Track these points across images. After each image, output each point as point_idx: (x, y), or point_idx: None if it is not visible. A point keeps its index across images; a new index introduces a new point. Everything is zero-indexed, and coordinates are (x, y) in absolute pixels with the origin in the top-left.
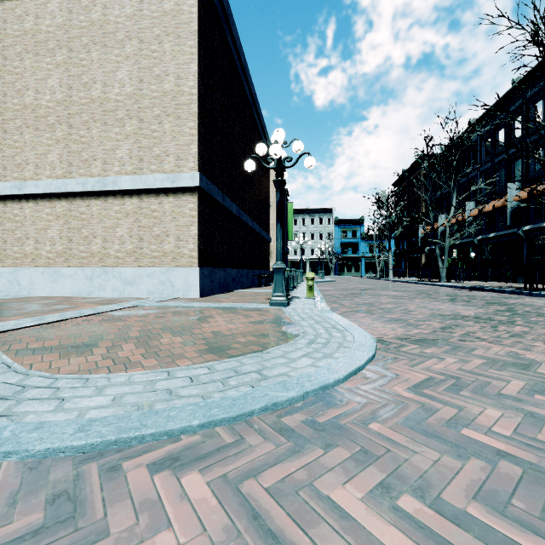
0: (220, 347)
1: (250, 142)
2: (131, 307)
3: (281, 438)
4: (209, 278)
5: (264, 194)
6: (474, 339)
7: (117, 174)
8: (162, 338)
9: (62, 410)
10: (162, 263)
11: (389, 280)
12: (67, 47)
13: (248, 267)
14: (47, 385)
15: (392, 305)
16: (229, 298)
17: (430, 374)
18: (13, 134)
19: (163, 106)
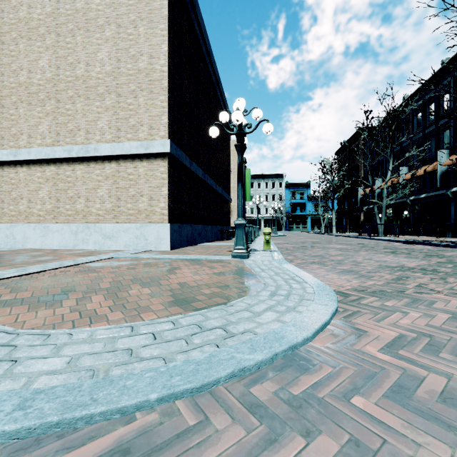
0: (185, 299)
1: (214, 116)
2: (108, 259)
3: (252, 418)
4: (178, 232)
5: (226, 161)
6: (429, 291)
7: (98, 142)
8: (131, 289)
9: (10, 375)
10: (137, 220)
11: (333, 235)
12: (55, 32)
13: (212, 224)
14: (5, 342)
15: (341, 257)
16: (195, 250)
17: (399, 330)
18: (9, 109)
19: (138, 82)
